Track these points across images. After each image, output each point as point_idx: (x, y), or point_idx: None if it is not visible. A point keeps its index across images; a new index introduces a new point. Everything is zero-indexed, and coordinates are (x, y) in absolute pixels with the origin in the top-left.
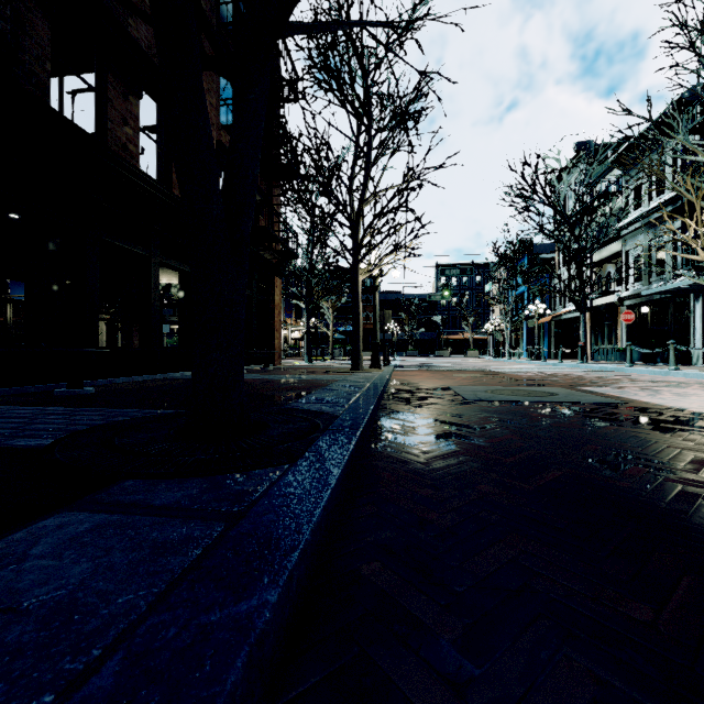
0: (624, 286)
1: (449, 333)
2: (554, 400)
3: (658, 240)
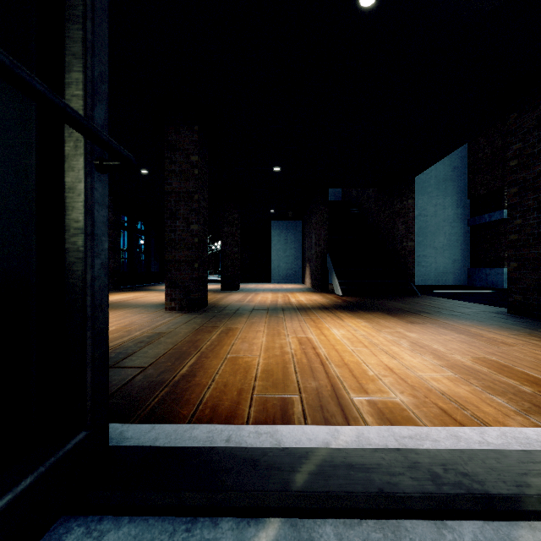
0: None
1: None
2: None
3: None
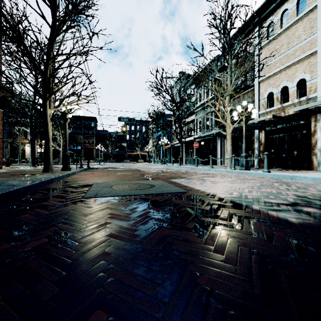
0: (196, 133)
1: (130, 151)
2: (147, 193)
3: (207, 115)
